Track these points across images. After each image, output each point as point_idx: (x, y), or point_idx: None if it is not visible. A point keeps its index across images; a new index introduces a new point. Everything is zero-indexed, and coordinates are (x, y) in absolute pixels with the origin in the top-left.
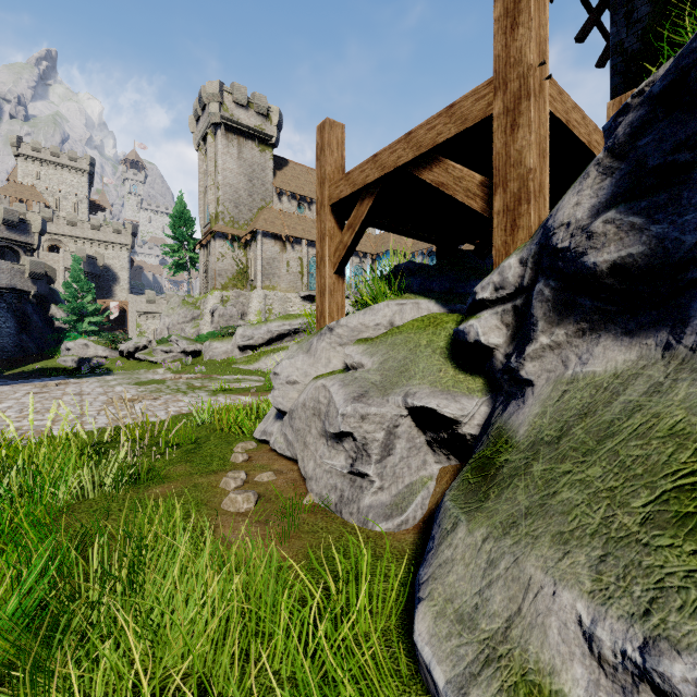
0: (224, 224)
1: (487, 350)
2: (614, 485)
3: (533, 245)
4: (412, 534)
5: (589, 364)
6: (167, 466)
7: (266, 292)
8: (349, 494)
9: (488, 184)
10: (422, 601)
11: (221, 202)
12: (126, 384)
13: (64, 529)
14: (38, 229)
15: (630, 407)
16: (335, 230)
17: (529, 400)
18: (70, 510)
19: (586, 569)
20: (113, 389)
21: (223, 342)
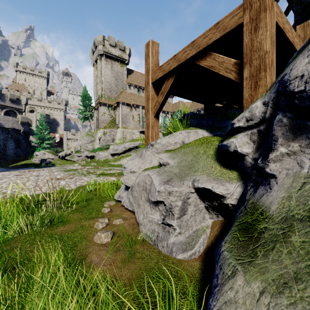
0: (105, 99)
1: (241, 155)
2: None
3: (272, 93)
4: (198, 261)
5: None
6: (69, 214)
7: (123, 129)
8: (161, 235)
9: (239, 64)
10: None
11: (103, 89)
12: (60, 171)
13: (7, 253)
14: (24, 102)
15: None
16: (154, 95)
17: (275, 187)
18: (14, 240)
19: None
20: (53, 173)
21: (104, 152)
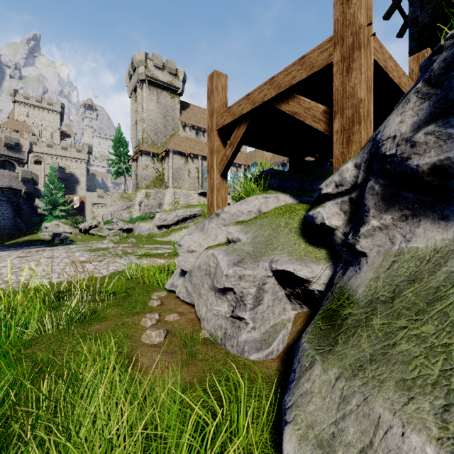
0: (148, 146)
1: (330, 229)
2: (448, 342)
3: (364, 154)
4: (276, 362)
5: (412, 241)
6: (105, 309)
7: (175, 190)
8: (230, 332)
9: (329, 112)
10: (288, 424)
11: (146, 131)
12: (83, 251)
13: (29, 357)
14: (27, 149)
15: (453, 277)
16: (221, 147)
17: (364, 267)
18: (34, 342)
19: (431, 416)
20: (74, 254)
21: (147, 223)
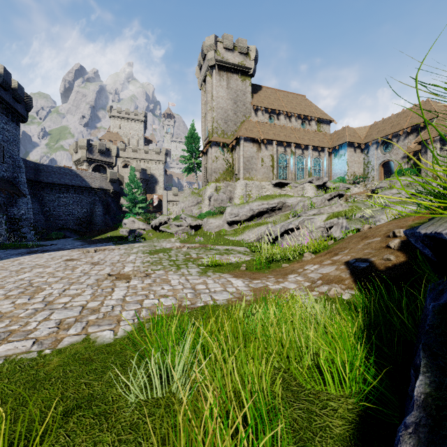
0: (217, 136)
1: None
2: None
3: None
4: None
5: None
6: None
7: (246, 182)
8: None
9: None
10: None
11: (215, 120)
12: (141, 253)
13: None
14: (115, 153)
15: None
16: None
17: None
18: None
19: None
20: (127, 258)
21: (216, 218)
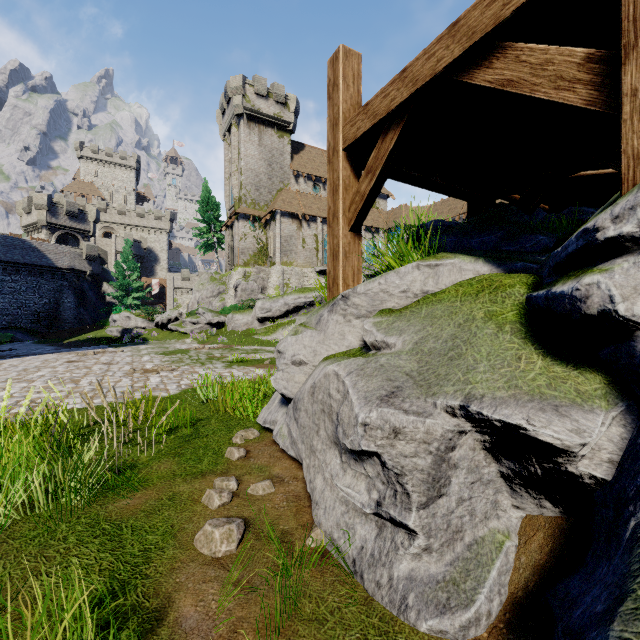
0: (247, 206)
1: (625, 327)
2: None
3: None
4: None
5: None
6: (151, 461)
7: (284, 267)
8: (373, 549)
9: (601, 58)
10: None
11: (244, 185)
12: (154, 354)
13: None
14: (93, 218)
15: None
16: (351, 179)
17: None
18: (7, 532)
19: None
20: (141, 358)
21: (244, 314)
